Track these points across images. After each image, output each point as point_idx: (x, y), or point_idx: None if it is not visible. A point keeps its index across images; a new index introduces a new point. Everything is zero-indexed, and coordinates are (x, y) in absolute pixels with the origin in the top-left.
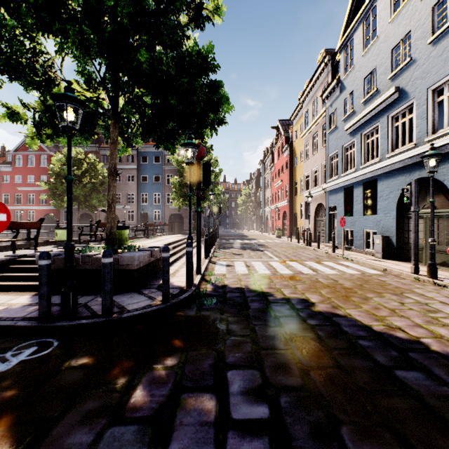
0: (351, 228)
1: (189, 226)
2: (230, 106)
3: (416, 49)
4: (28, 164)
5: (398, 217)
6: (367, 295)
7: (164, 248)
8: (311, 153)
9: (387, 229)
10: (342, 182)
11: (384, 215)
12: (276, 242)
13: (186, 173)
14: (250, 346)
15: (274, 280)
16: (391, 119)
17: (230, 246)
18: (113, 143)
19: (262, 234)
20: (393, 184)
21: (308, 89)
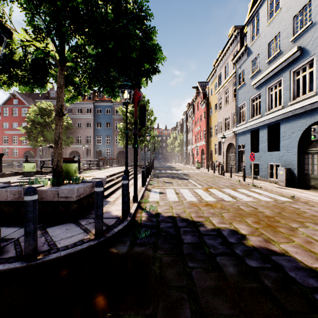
0: (257, 162)
1: (126, 161)
2: (163, 57)
3: (316, 13)
4: (13, 114)
5: (299, 153)
6: (291, 224)
7: (97, 183)
8: (223, 105)
9: (289, 163)
10: (250, 125)
11: (286, 151)
12: (196, 172)
13: (129, 120)
14: (188, 307)
15: (201, 207)
16: (292, 74)
17: (162, 175)
18: (59, 87)
19: (186, 166)
20: (295, 126)
21: (221, 57)
